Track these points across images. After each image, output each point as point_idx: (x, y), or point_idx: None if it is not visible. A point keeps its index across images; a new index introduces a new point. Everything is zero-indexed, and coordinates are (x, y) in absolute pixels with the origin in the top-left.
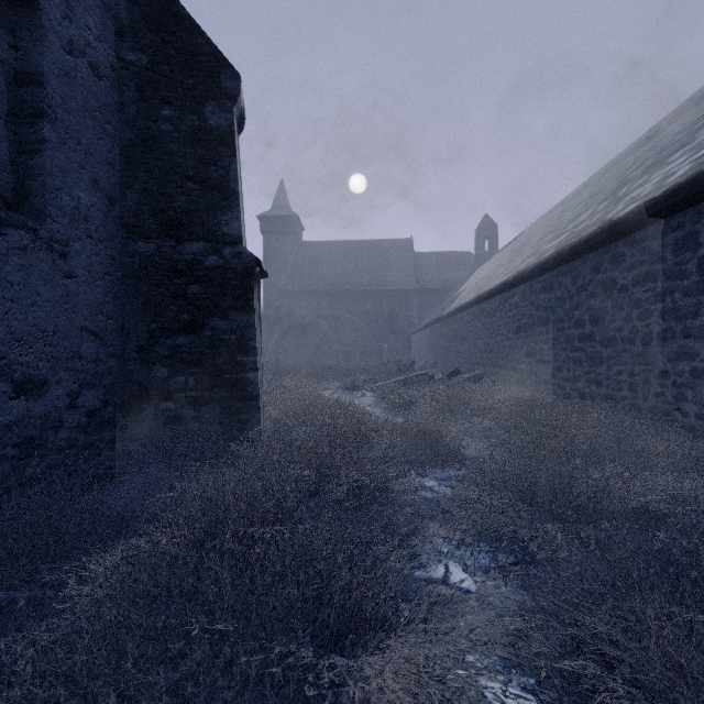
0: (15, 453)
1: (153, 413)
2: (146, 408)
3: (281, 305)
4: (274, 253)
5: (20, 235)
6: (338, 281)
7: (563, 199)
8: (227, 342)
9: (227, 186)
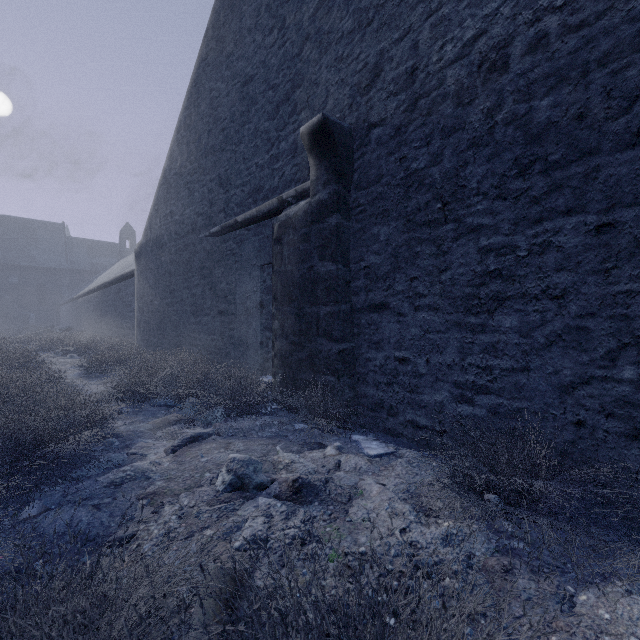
0: None
1: None
2: None
3: None
4: None
5: None
6: None
7: None
8: None
9: None
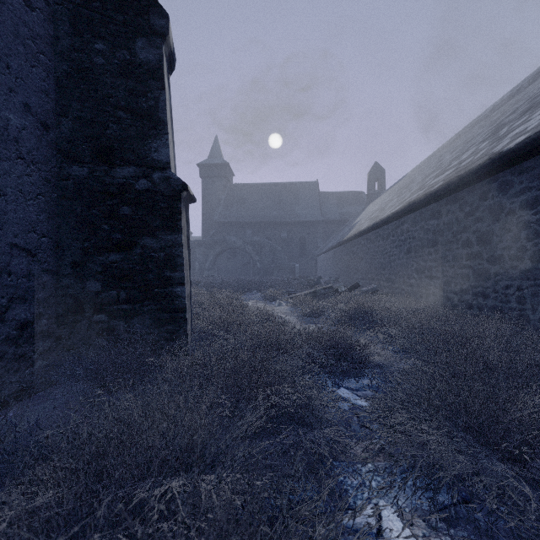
0: None
1: (87, 324)
2: (80, 320)
3: (215, 233)
4: (210, 193)
5: None
6: (260, 214)
7: (439, 148)
8: (156, 259)
9: (156, 116)
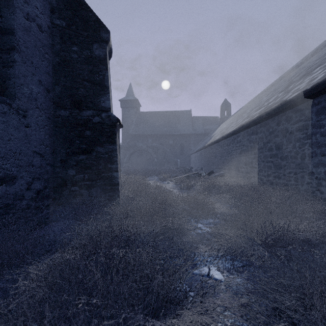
0: (0, 212)
1: (68, 192)
2: (65, 189)
3: (130, 141)
4: (127, 117)
5: (2, 106)
6: (156, 130)
7: (261, 92)
8: (103, 158)
9: (103, 84)
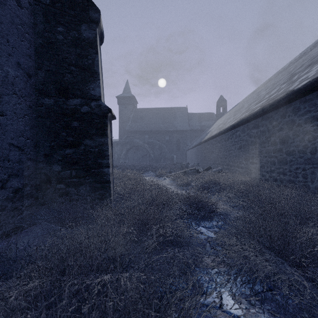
0: None
1: (53, 190)
2: (49, 187)
3: (126, 137)
4: (124, 113)
5: None
6: (153, 126)
7: (258, 87)
8: (93, 152)
9: (93, 69)
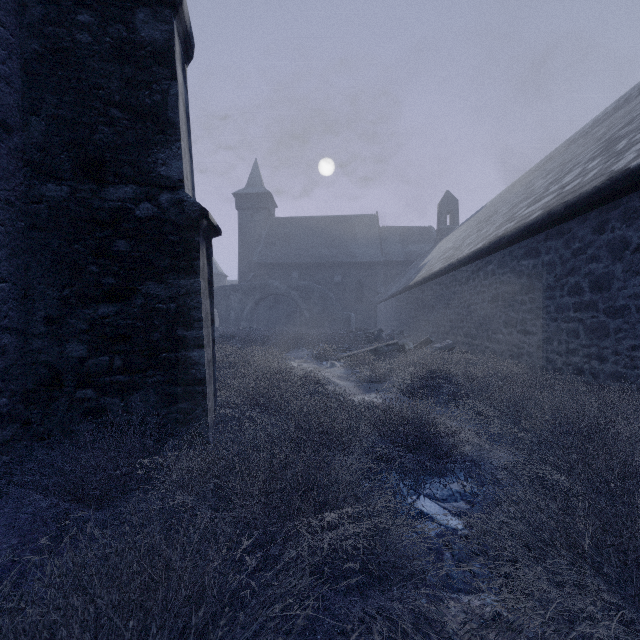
0: None
1: (67, 403)
2: (58, 397)
3: (254, 276)
4: (248, 228)
5: None
6: (308, 253)
7: (525, 173)
8: (164, 312)
9: (163, 116)
